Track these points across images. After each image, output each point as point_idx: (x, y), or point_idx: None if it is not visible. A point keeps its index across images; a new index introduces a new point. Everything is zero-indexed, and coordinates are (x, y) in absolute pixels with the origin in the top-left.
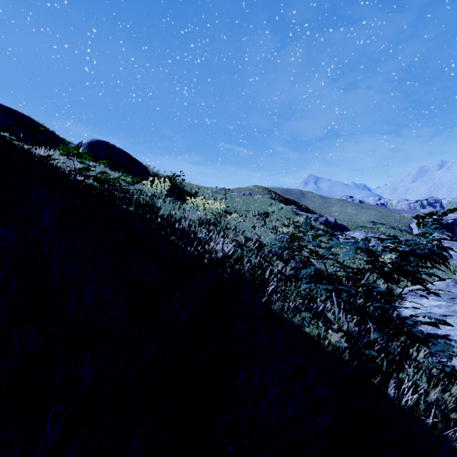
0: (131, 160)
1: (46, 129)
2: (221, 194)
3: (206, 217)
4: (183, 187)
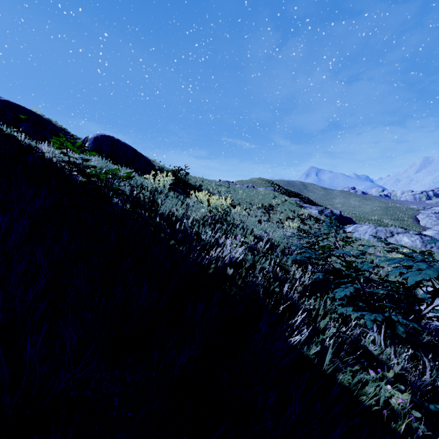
0: (136, 154)
1: (52, 125)
2: (225, 187)
3: (211, 213)
4: (187, 180)
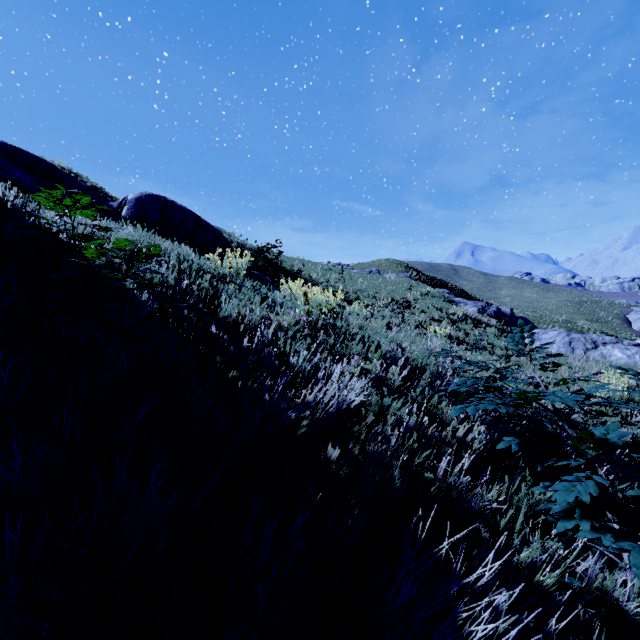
0: (199, 223)
1: (72, 179)
2: (336, 273)
3: (310, 316)
4: (280, 263)
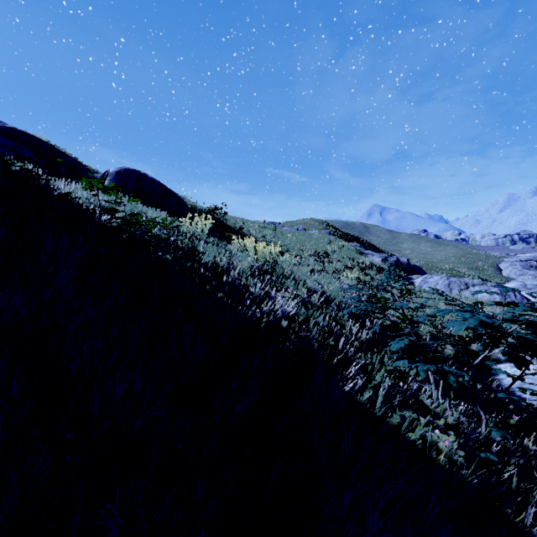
0: (166, 191)
1: (67, 157)
2: (270, 229)
3: (258, 263)
4: (225, 221)
